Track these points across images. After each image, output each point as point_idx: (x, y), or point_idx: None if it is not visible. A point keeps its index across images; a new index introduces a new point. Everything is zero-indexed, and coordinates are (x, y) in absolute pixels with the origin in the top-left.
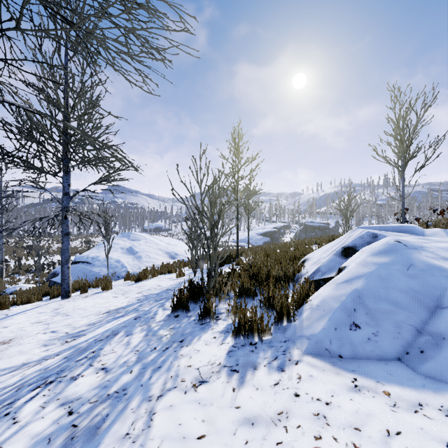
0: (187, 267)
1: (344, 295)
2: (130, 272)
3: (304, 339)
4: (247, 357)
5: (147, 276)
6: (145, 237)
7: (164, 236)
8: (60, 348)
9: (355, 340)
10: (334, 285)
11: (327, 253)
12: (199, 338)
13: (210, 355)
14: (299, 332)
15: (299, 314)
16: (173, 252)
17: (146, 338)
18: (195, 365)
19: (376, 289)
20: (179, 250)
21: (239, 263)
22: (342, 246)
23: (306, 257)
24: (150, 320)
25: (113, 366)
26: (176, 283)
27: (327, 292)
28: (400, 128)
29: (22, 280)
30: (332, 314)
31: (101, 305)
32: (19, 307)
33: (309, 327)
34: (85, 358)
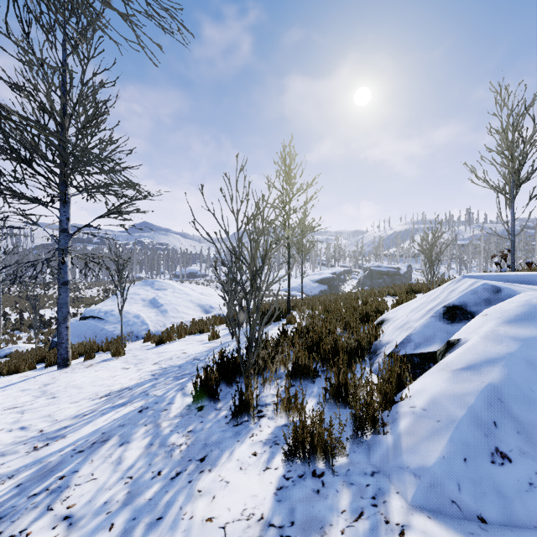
0: (225, 324)
1: (470, 393)
2: (152, 331)
3: (407, 475)
4: (309, 505)
5: (171, 338)
6: (172, 286)
7: (199, 283)
8: (21, 461)
9: (506, 486)
10: (448, 374)
11: (420, 314)
12: (230, 454)
13: (246, 494)
14: (397, 457)
15: (393, 421)
16: (208, 304)
17: (149, 450)
18: (220, 518)
19: (527, 385)
20: (215, 302)
21: (291, 321)
22: (444, 305)
23: (385, 316)
24: (160, 415)
25: (84, 512)
26: (206, 350)
27: (438, 387)
28: (508, 141)
29: (23, 338)
30: (454, 430)
31: (103, 382)
32: (2, 379)
33: (414, 450)
34: (45, 492)
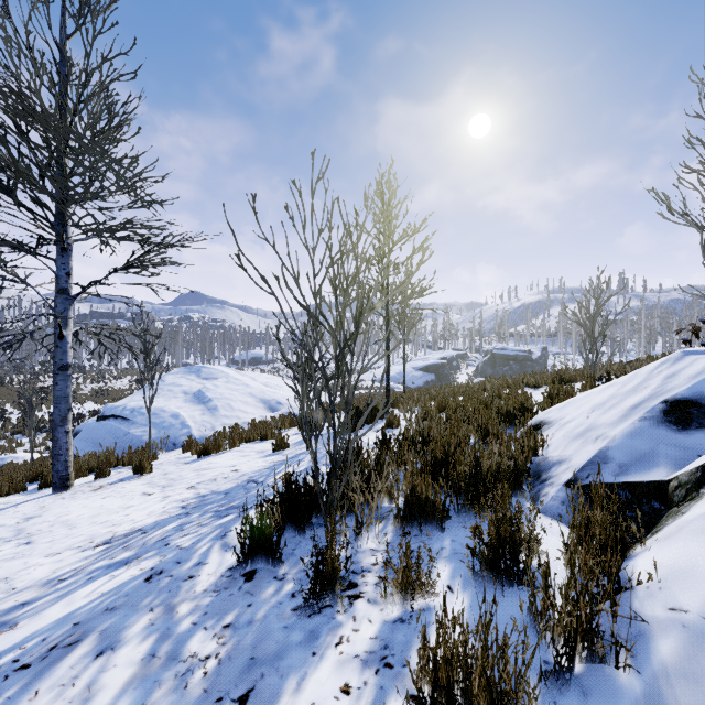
0: (297, 427)
1: None
2: (196, 436)
3: None
4: None
5: (220, 447)
6: (226, 374)
7: (264, 371)
8: None
9: None
10: None
11: (614, 414)
12: (297, 688)
13: None
14: None
15: (632, 637)
16: (274, 399)
17: (146, 671)
18: None
19: None
20: (284, 396)
21: (393, 424)
22: (664, 399)
23: (543, 417)
24: (180, 588)
25: None
26: (268, 466)
27: None
28: None
29: (25, 444)
30: None
31: (109, 517)
32: None
33: None
34: None
